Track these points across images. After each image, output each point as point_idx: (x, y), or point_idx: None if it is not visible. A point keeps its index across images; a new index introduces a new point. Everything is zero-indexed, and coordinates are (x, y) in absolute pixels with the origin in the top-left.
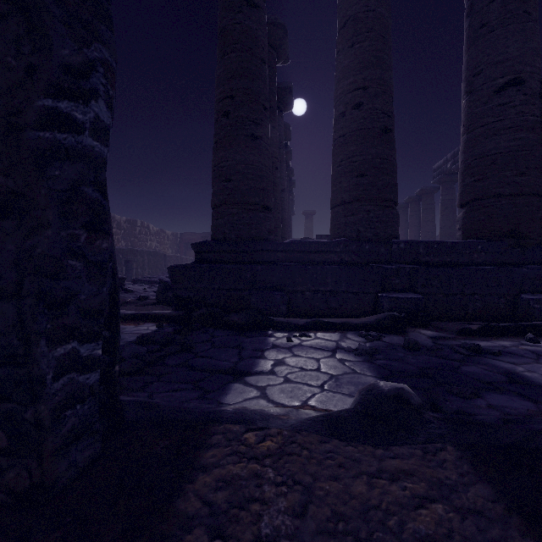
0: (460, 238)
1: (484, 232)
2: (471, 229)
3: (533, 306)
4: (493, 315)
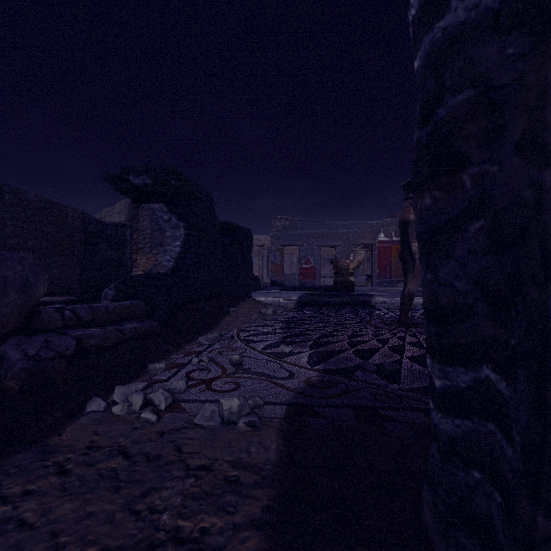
0: None
1: None
2: None
3: None
4: None
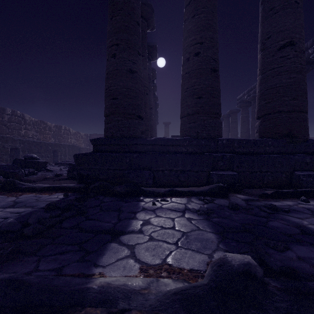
0: (257, 137)
1: (272, 134)
2: (264, 132)
3: (302, 179)
4: (278, 184)
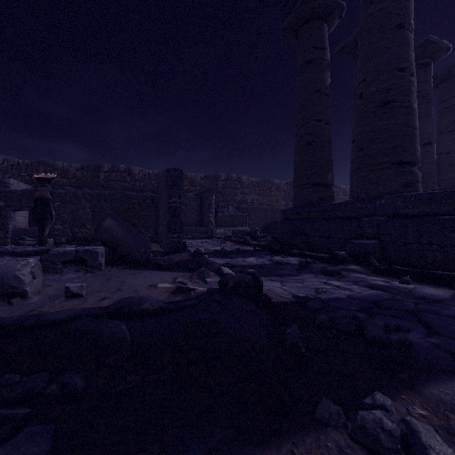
0: None
1: None
2: None
3: None
4: None
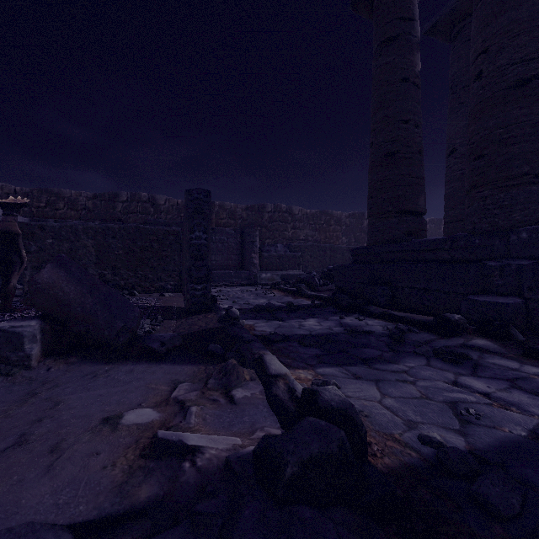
0: None
1: None
2: None
3: None
4: None
